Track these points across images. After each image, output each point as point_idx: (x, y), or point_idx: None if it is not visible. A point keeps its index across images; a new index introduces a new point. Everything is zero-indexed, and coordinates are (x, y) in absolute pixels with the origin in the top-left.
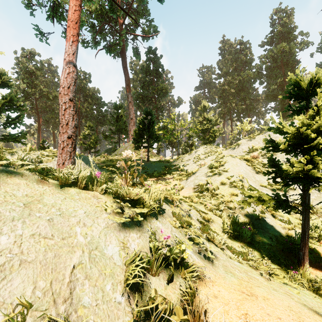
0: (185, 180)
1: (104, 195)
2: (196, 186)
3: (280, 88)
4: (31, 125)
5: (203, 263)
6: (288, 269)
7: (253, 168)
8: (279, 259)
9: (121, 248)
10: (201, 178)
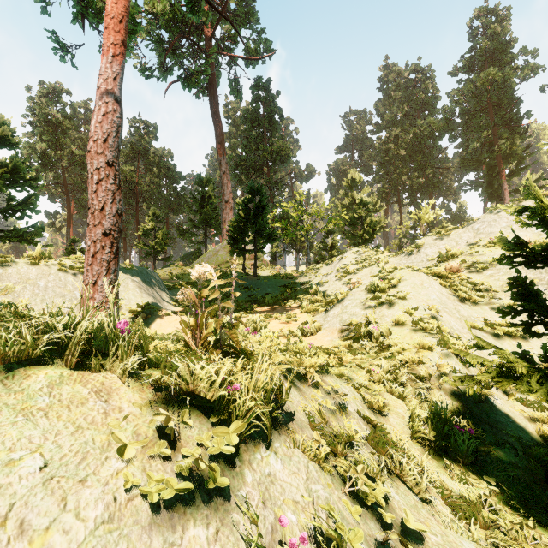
0: (323, 313)
1: (133, 383)
2: (346, 327)
3: (487, 148)
4: (56, 213)
5: None
6: None
7: (453, 292)
8: (547, 508)
9: None
10: (354, 310)
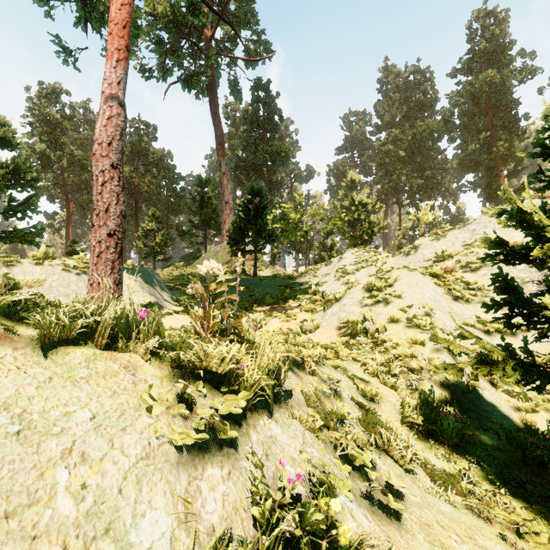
0: (321, 311)
1: (154, 362)
2: (344, 325)
3: (486, 149)
4: (55, 213)
5: (380, 530)
6: (545, 509)
7: (447, 291)
8: (523, 483)
9: (177, 518)
10: (352, 309)
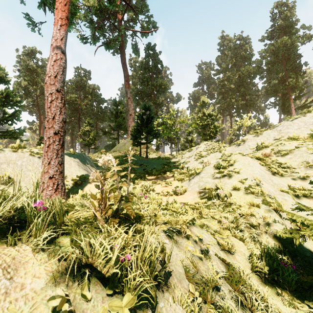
0: (187, 181)
1: (42, 254)
2: (202, 190)
3: (281, 83)
4: (33, 121)
5: None
6: None
7: (268, 169)
8: None
9: None
10: (207, 180)
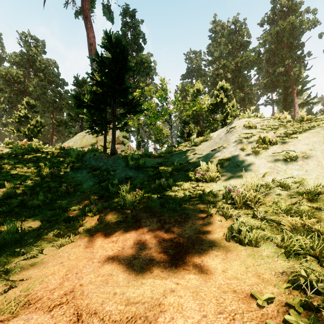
0: None
1: None
2: None
3: (283, 75)
4: None
5: None
6: None
7: None
8: None
9: None
10: None
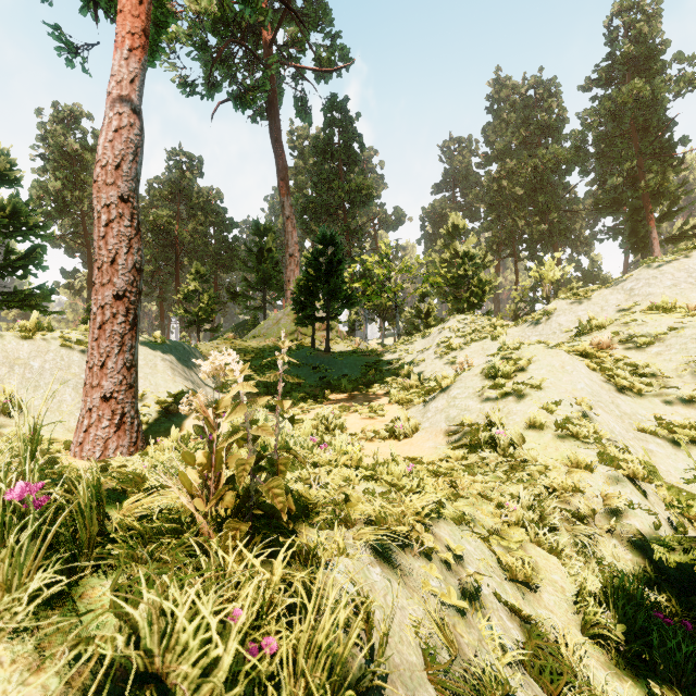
0: (420, 405)
1: (22, 643)
2: (456, 428)
3: (630, 185)
4: (75, 270)
5: None
6: None
7: (607, 378)
8: None
9: None
10: (466, 404)
